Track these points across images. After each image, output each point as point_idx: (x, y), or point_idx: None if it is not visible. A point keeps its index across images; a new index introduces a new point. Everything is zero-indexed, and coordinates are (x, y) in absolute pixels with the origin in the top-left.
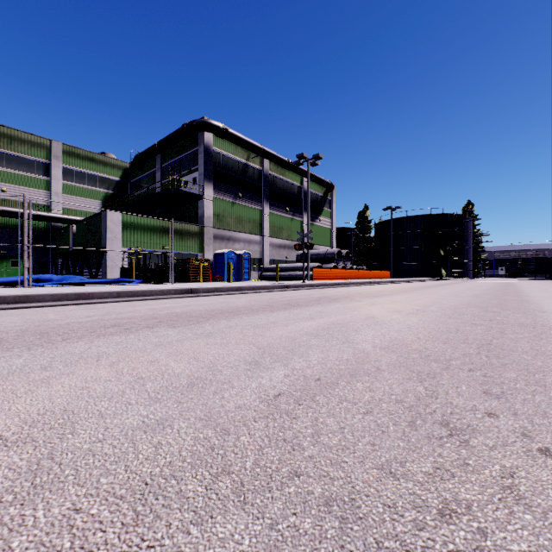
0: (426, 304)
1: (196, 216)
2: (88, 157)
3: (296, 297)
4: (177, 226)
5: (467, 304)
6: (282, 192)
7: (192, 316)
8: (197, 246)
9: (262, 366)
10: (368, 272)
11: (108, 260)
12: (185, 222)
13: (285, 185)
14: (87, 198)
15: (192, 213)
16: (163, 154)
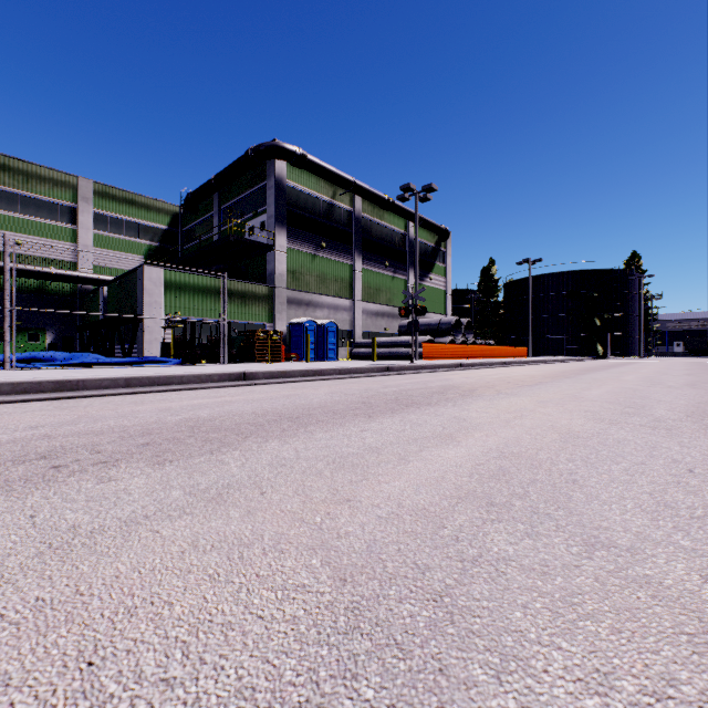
0: (635, 401)
1: (264, 273)
2: (126, 199)
3: (405, 387)
4: (238, 286)
5: None
6: (380, 241)
7: (221, 427)
8: (266, 313)
9: None
10: (498, 348)
11: (145, 333)
12: (248, 282)
13: (384, 231)
14: (125, 253)
15: (259, 270)
16: (222, 193)
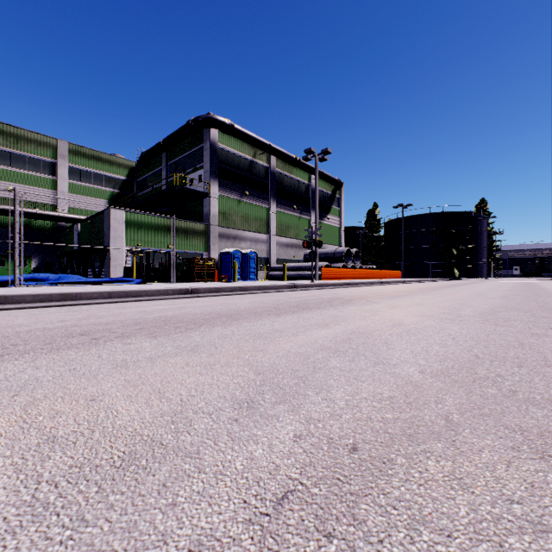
0: (455, 306)
1: (201, 214)
2: (94, 156)
3: (305, 298)
4: (182, 224)
5: (504, 306)
6: (289, 190)
7: (183, 321)
8: (203, 245)
9: (258, 413)
10: (379, 271)
11: (111, 260)
12: (189, 221)
13: (293, 182)
14: (93, 198)
15: (198, 211)
16: (168, 152)
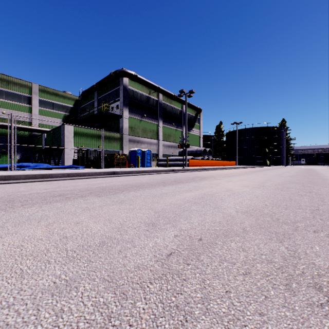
0: (263, 181)
1: (118, 128)
2: (54, 93)
3: (179, 177)
4: (107, 134)
5: (289, 181)
6: (170, 114)
7: (112, 189)
8: (119, 146)
9: (157, 227)
10: (222, 161)
11: (65, 155)
12: (111, 132)
13: (172, 109)
14: (53, 118)
15: (116, 126)
16: (98, 91)
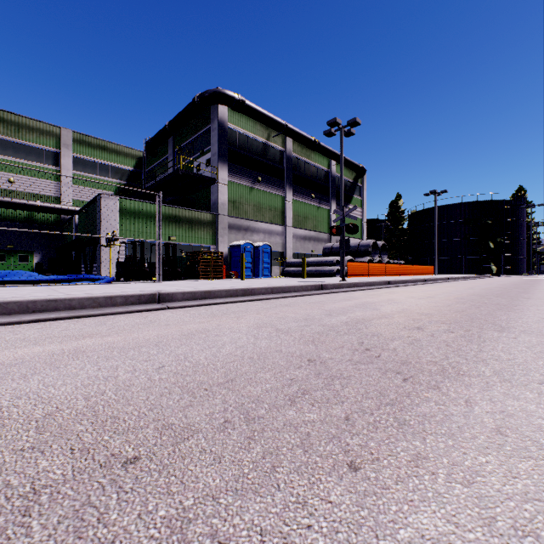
0: None
1: (209, 203)
2: (100, 145)
3: (356, 315)
4: (185, 214)
5: None
6: (307, 177)
7: None
8: (210, 237)
9: None
10: (411, 267)
11: (102, 253)
12: (194, 210)
13: (311, 168)
14: (99, 189)
15: (205, 200)
16: (175, 138)
